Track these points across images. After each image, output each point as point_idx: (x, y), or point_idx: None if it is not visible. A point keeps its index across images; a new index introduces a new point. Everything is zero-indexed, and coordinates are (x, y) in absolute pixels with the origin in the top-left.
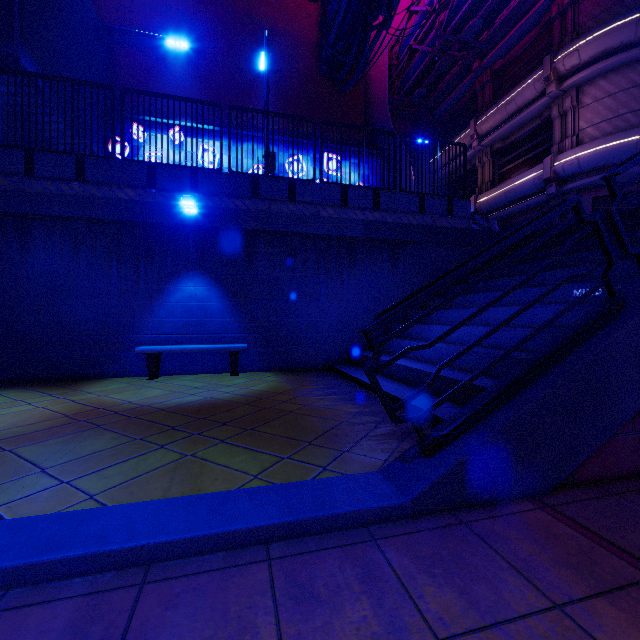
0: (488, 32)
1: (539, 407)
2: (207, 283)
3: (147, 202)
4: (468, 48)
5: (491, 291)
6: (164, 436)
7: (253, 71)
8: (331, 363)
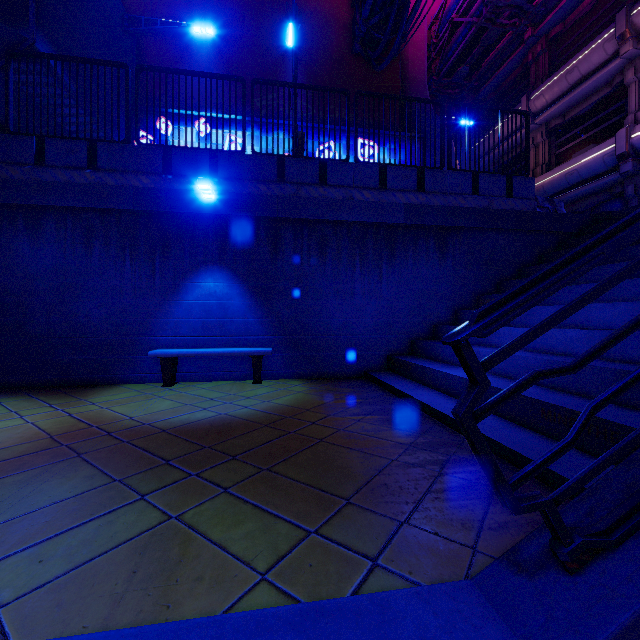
0: None
1: None
2: (228, 279)
3: (162, 189)
4: (520, 14)
5: (570, 284)
6: (151, 477)
7: (282, 56)
8: (368, 370)
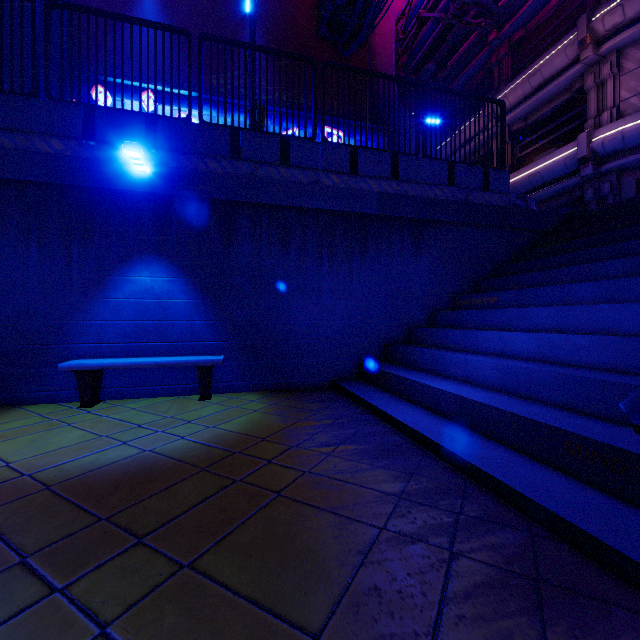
0: None
1: None
2: (168, 272)
3: (82, 158)
4: (486, 14)
5: (556, 283)
6: None
7: (241, 31)
8: (336, 379)
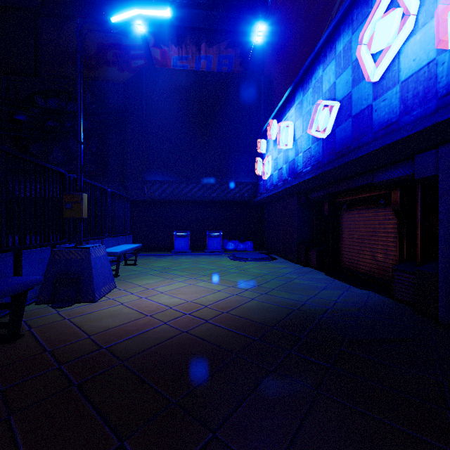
0: None
1: None
2: None
3: None
4: None
5: None
6: None
7: None
8: None
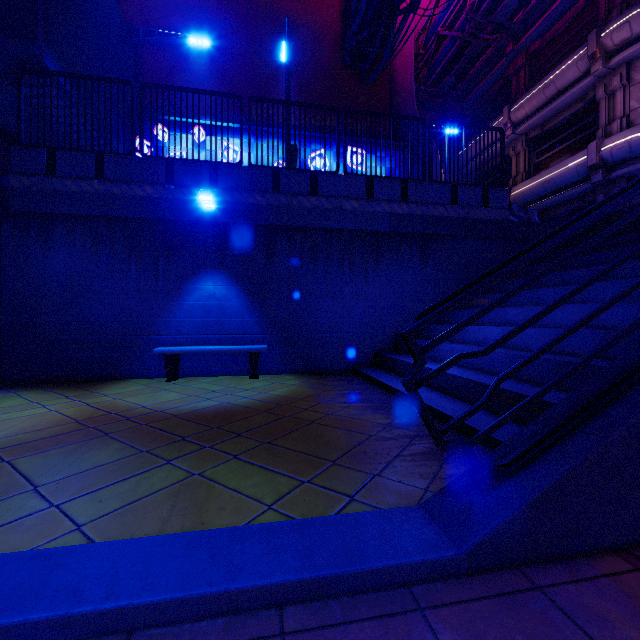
0: (524, 11)
1: (633, 433)
2: (226, 282)
3: (166, 199)
4: (501, 30)
5: (535, 288)
6: (172, 448)
7: (275, 66)
8: (355, 366)
